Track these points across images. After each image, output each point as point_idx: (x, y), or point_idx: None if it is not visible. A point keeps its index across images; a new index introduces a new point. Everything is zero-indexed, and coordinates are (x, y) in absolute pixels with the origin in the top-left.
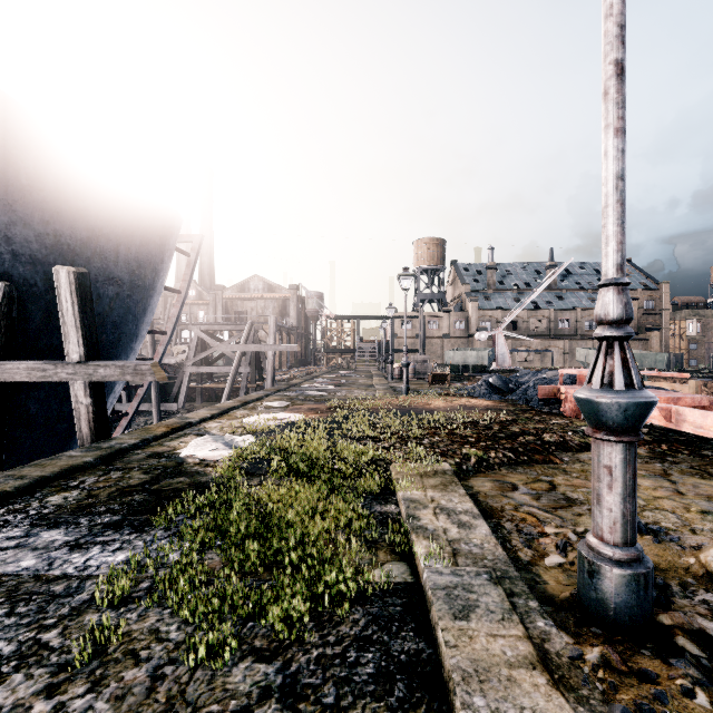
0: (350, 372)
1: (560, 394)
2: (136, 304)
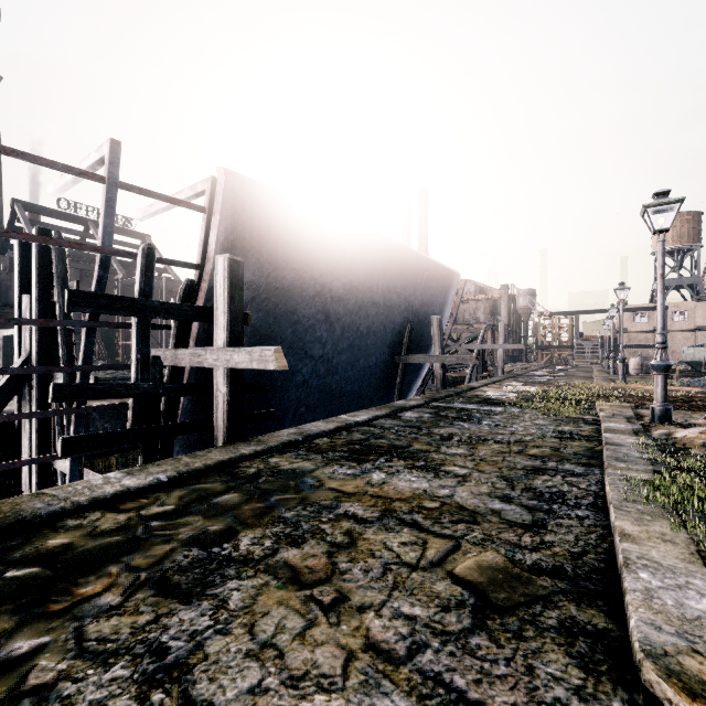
0: (567, 368)
1: None
2: None
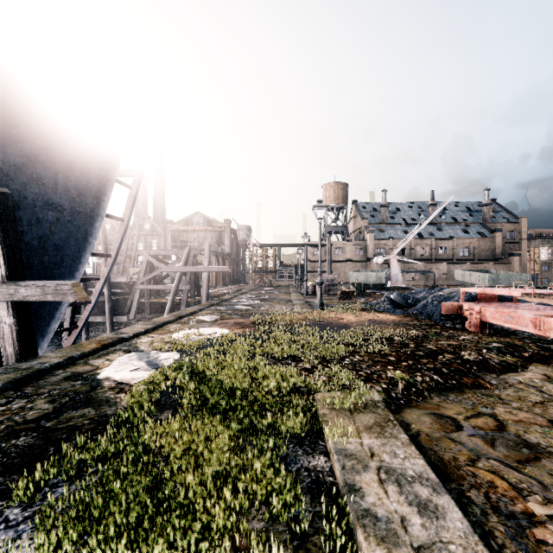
0: (272, 289)
1: (464, 311)
2: (78, 229)
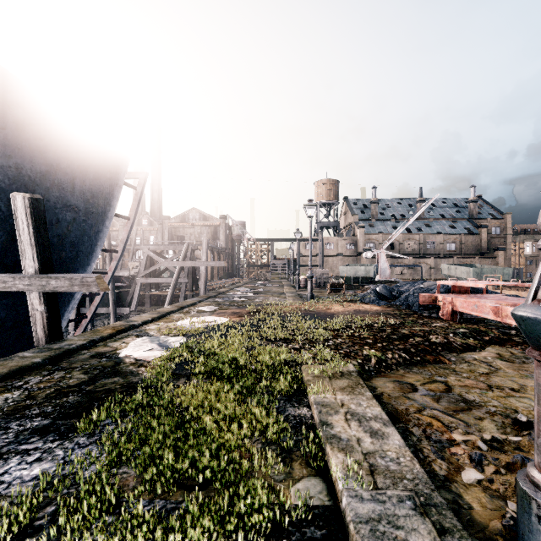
0: (266, 282)
1: (438, 301)
2: (91, 227)
